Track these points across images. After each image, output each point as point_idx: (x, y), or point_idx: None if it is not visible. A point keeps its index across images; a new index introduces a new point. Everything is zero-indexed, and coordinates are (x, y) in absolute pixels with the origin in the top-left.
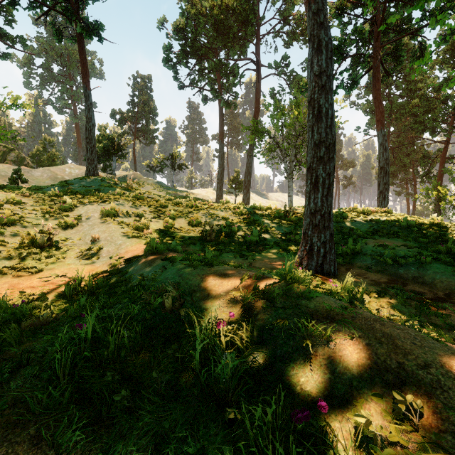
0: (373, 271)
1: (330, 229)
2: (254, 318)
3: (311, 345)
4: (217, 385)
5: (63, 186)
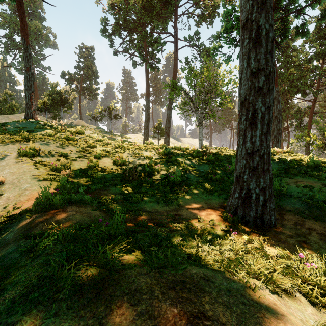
0: (309, 218)
1: (270, 172)
2: None
3: None
4: None
5: None
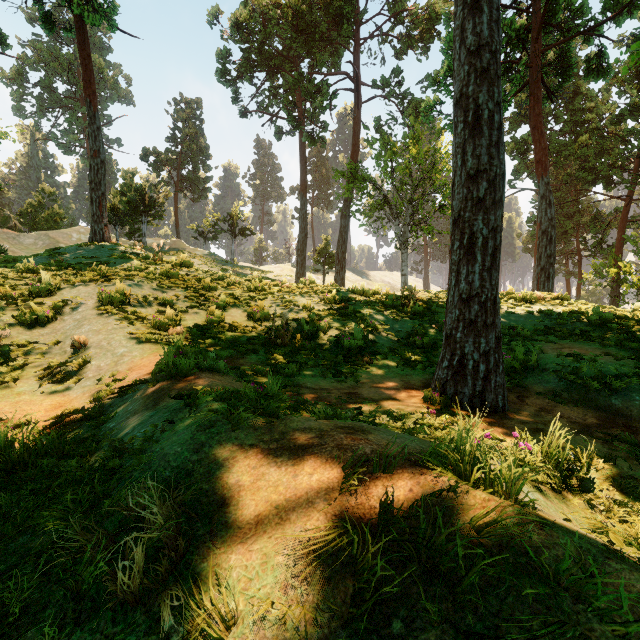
0: (566, 402)
1: (497, 328)
2: None
3: None
4: None
5: (51, 257)
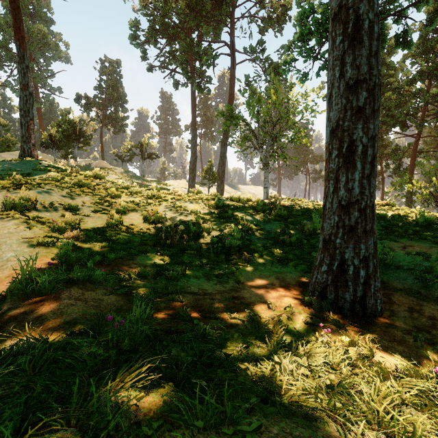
0: (427, 300)
1: (374, 234)
2: None
3: None
4: None
5: None
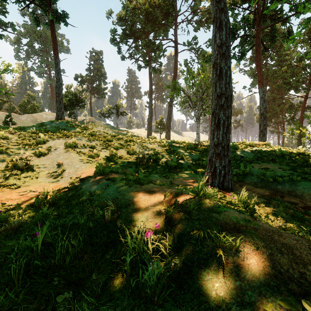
0: (259, 187)
1: (229, 157)
2: (175, 227)
3: (223, 253)
4: (145, 290)
5: (40, 126)
